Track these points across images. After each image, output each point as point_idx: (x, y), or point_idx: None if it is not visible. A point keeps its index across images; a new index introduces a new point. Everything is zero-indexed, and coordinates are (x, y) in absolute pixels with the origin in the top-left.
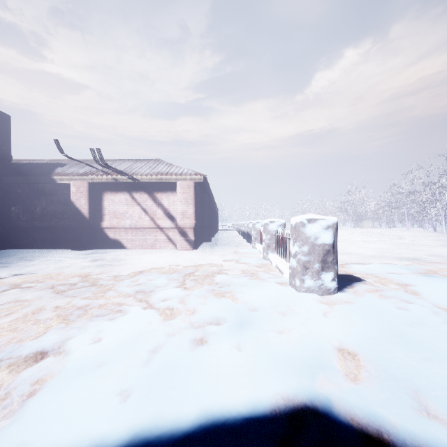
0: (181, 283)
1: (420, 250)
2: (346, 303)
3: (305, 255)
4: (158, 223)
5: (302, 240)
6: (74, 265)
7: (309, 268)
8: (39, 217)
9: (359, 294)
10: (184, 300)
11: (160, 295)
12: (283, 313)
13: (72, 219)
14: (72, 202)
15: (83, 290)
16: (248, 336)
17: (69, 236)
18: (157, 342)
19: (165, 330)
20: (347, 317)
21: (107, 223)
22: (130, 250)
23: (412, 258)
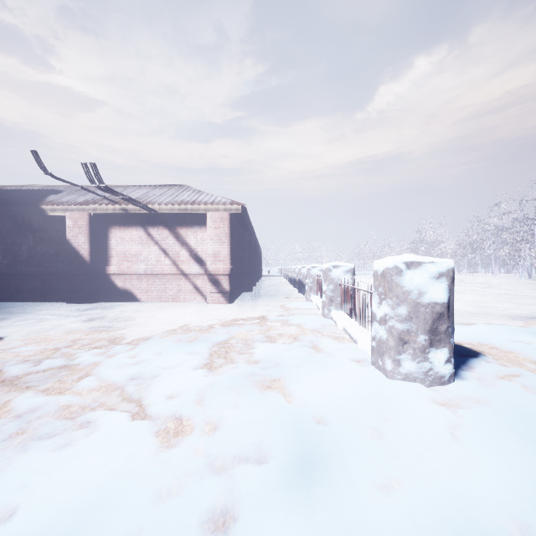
0: (204, 360)
1: (529, 303)
2: (478, 405)
3: (402, 322)
4: (182, 268)
5: (398, 297)
6: (58, 328)
7: (409, 342)
8: (25, 260)
9: (489, 384)
10: (204, 398)
11: (165, 386)
12: (377, 430)
13: (67, 263)
14: (68, 240)
15: (47, 375)
16: (324, 508)
17: (64, 285)
18: (128, 527)
19: (154, 482)
20: (500, 444)
21: (115, 268)
22: (145, 303)
23: (526, 316)
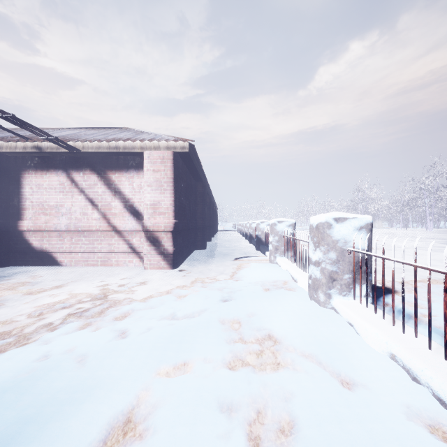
0: None
1: None
2: None
3: None
4: (113, 223)
5: None
6: None
7: None
8: None
9: None
10: None
11: None
12: None
13: None
14: None
15: None
16: None
17: None
18: None
19: None
20: None
21: (29, 223)
22: (67, 268)
23: None
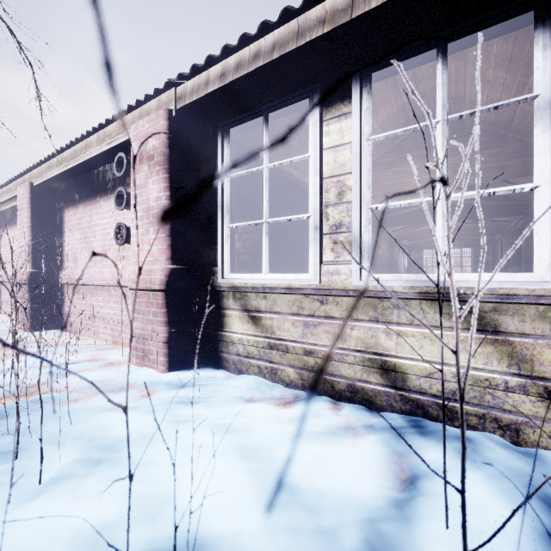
0: None
1: None
2: None
3: None
4: None
5: None
6: None
7: None
8: None
9: None
10: None
11: None
12: None
13: None
14: None
15: None
16: None
17: None
18: None
19: None
20: None
21: None
22: None
23: None
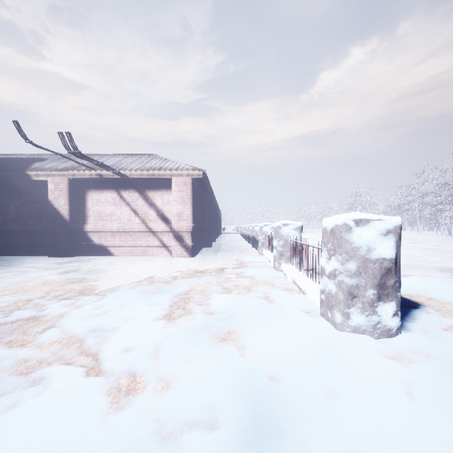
0: (164, 311)
1: None
2: (428, 359)
3: (352, 277)
4: (150, 226)
5: (347, 253)
6: (36, 279)
7: (358, 296)
8: (12, 219)
9: (434, 336)
10: (160, 351)
11: (124, 339)
12: (331, 388)
13: (49, 221)
14: (50, 201)
15: (15, 326)
16: None
17: (47, 241)
18: None
19: None
20: None
21: (92, 226)
22: (118, 257)
23: None
